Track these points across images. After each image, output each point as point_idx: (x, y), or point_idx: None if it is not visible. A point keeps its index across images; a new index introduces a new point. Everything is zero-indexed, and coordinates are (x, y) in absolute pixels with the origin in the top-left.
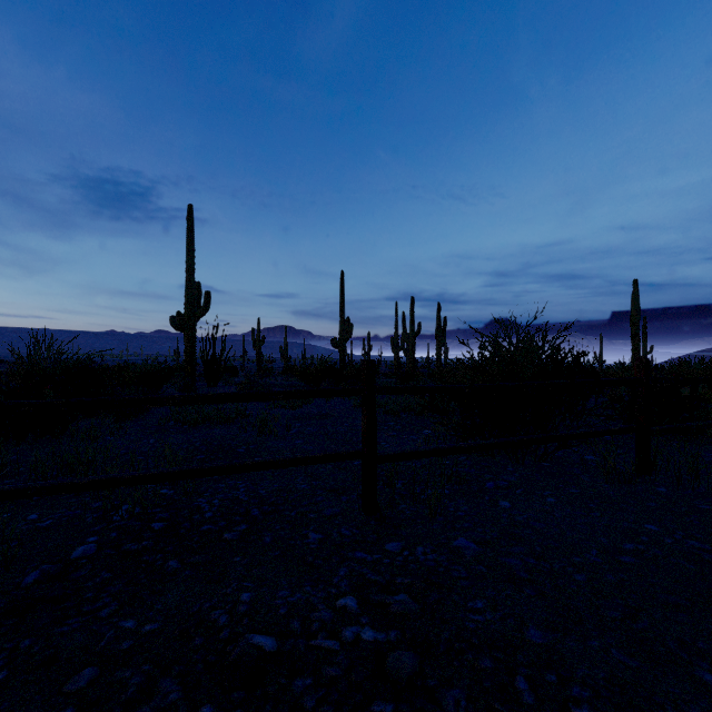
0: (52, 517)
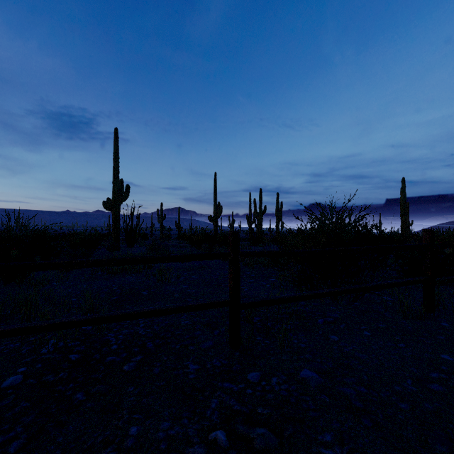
0: None
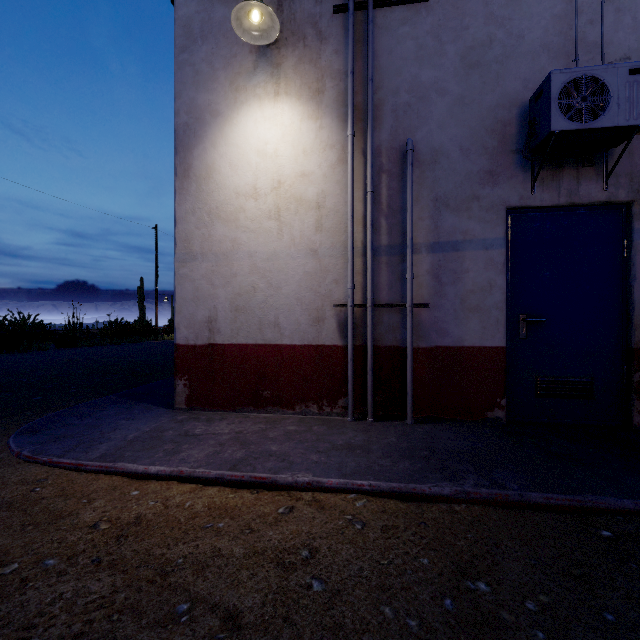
0: None
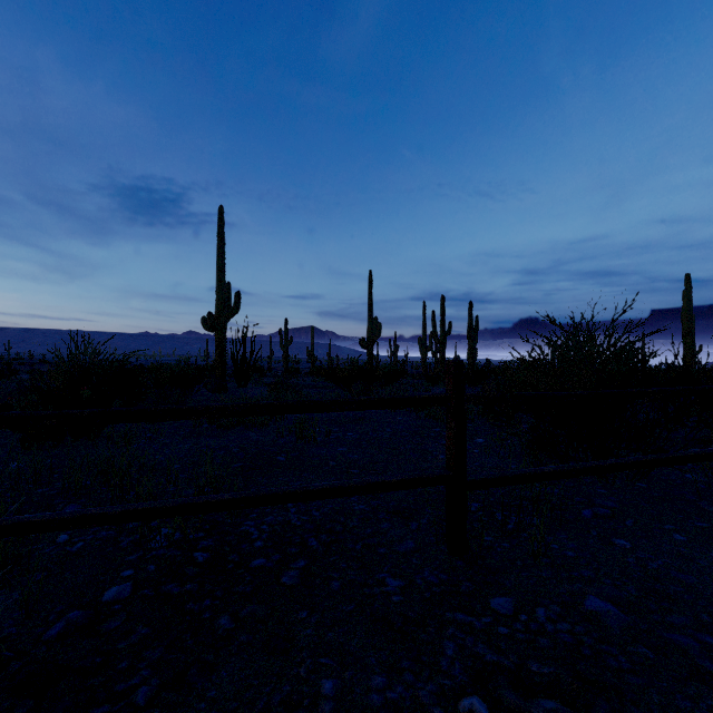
0: (84, 540)
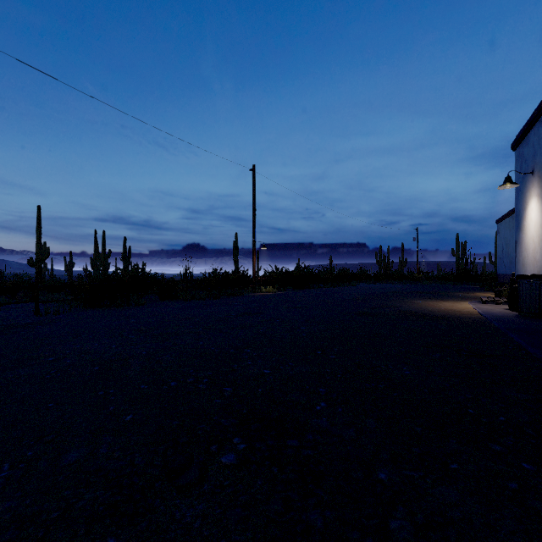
0: None
